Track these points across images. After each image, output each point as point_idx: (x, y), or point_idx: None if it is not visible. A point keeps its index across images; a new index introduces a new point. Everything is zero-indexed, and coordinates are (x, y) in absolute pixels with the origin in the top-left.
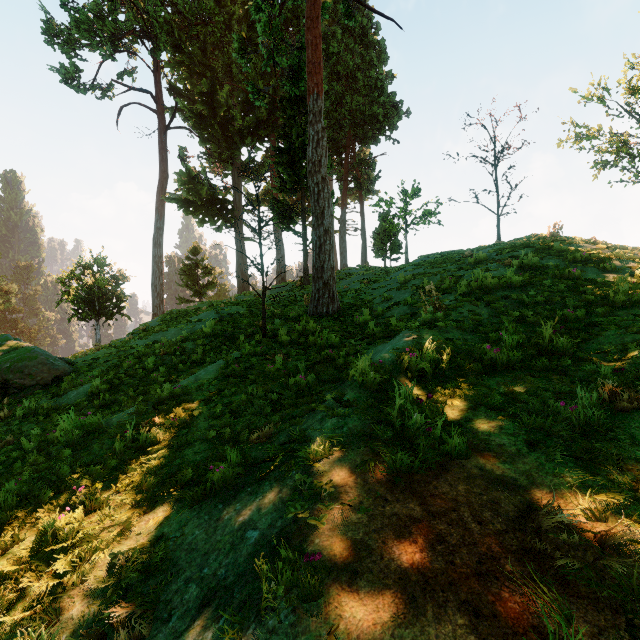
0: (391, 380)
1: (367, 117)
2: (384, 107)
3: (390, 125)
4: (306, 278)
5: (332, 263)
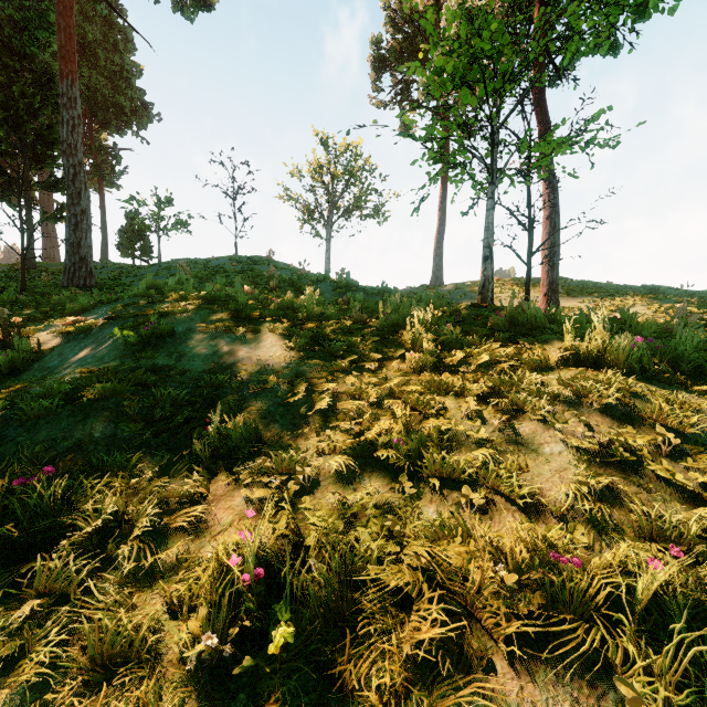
0: (163, 289)
1: (111, 104)
2: (132, 101)
3: (139, 123)
4: (32, 262)
5: (90, 242)
